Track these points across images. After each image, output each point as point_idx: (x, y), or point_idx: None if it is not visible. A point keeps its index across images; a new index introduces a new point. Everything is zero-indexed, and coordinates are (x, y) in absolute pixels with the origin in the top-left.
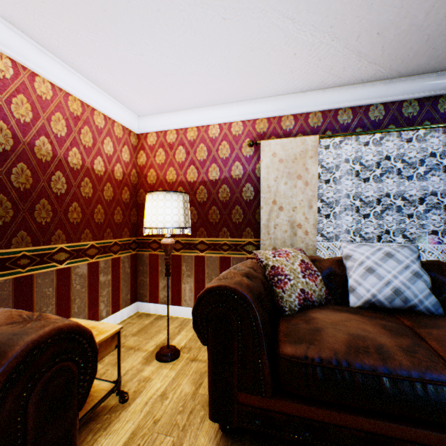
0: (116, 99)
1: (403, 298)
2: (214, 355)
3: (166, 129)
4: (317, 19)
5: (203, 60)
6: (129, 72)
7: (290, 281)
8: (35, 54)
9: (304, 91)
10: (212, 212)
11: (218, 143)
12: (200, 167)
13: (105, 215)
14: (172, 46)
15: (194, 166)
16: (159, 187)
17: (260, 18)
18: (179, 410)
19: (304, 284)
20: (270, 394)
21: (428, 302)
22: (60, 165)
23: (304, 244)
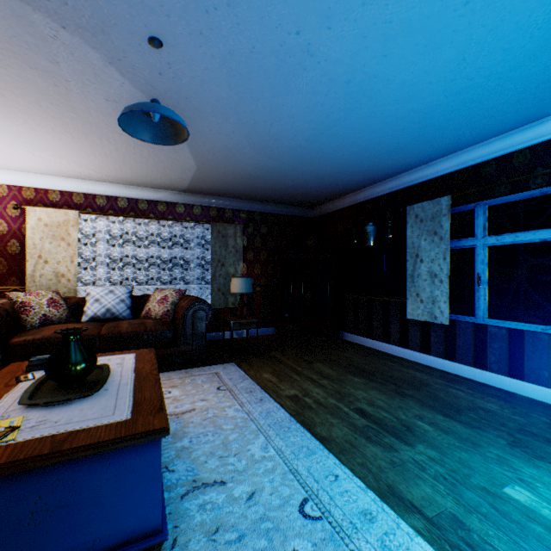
0: None
1: (112, 313)
2: None
3: None
4: (52, 154)
5: None
6: None
7: (36, 310)
8: None
9: (67, 177)
10: None
11: None
12: None
13: None
14: None
15: None
16: None
17: (5, 143)
18: None
19: (48, 311)
20: (2, 364)
21: (126, 313)
22: None
23: (68, 289)
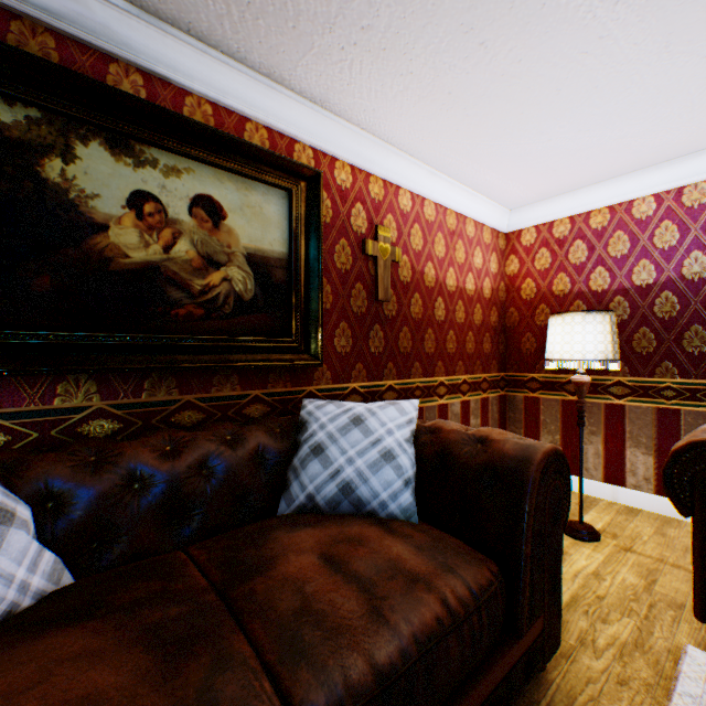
0: (488, 197)
1: None
2: (703, 533)
3: (551, 220)
4: None
5: (645, 117)
6: (520, 164)
7: None
8: (427, 178)
9: None
10: (639, 336)
11: (651, 226)
12: (614, 268)
13: (474, 344)
14: (599, 117)
15: (603, 267)
16: (539, 302)
17: None
18: (629, 597)
19: None
20: None
21: None
22: (440, 290)
23: None
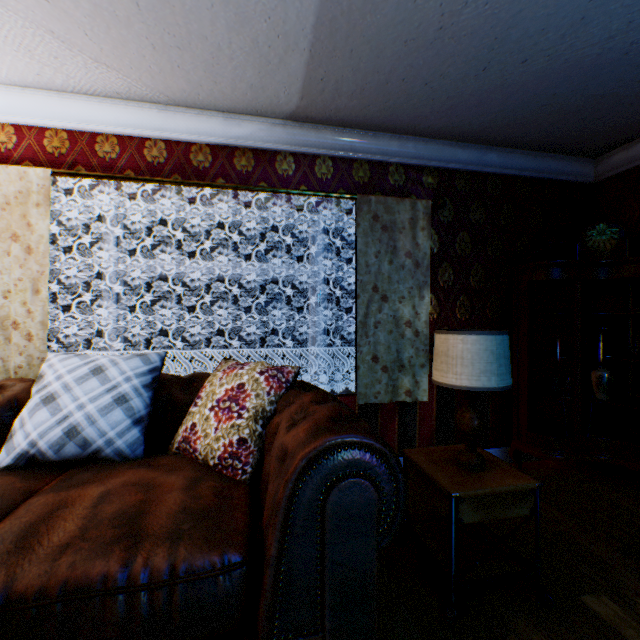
0: None
1: (82, 441)
2: None
3: None
4: None
5: None
6: None
7: None
8: None
9: (23, 86)
10: None
11: None
12: None
13: None
14: None
15: None
16: None
17: None
18: None
19: None
20: None
21: (126, 440)
22: None
23: (26, 357)
